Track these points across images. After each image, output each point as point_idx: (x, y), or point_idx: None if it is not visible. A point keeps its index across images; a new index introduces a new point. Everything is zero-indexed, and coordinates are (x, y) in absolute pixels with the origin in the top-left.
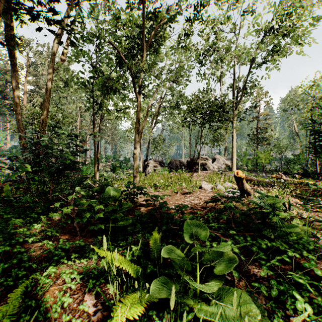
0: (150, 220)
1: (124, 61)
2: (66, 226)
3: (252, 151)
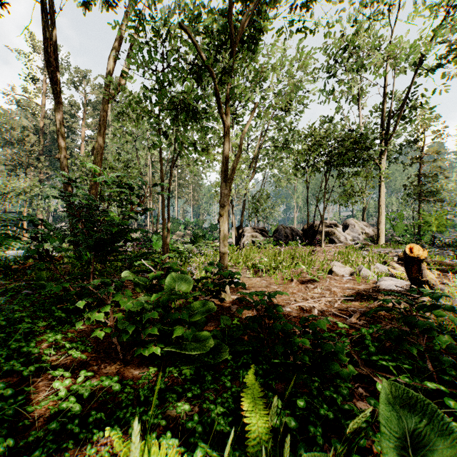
0: (248, 342)
1: (204, 60)
2: (104, 337)
3: (414, 212)
